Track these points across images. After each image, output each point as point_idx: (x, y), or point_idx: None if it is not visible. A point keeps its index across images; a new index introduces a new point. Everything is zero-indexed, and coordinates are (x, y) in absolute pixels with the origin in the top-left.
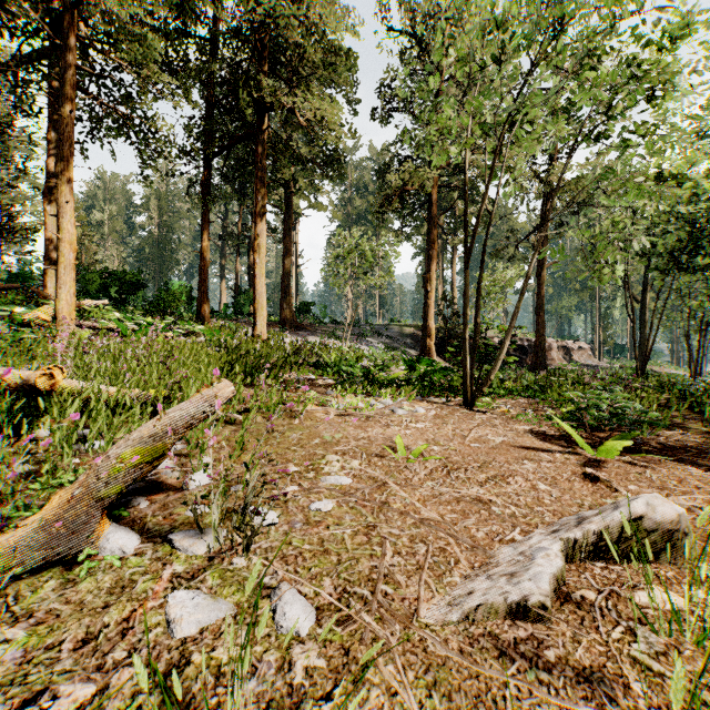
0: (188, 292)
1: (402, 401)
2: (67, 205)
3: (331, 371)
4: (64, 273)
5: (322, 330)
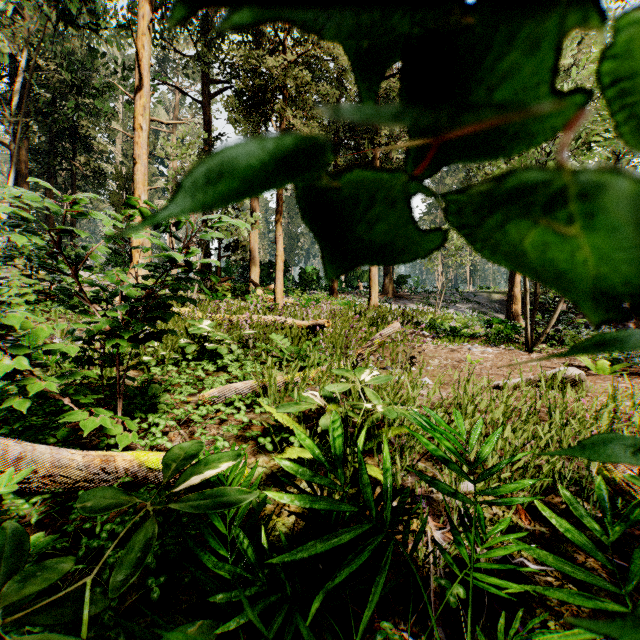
0: (316, 273)
1: (475, 342)
2: (280, 237)
3: (427, 327)
4: (279, 273)
5: (416, 298)
